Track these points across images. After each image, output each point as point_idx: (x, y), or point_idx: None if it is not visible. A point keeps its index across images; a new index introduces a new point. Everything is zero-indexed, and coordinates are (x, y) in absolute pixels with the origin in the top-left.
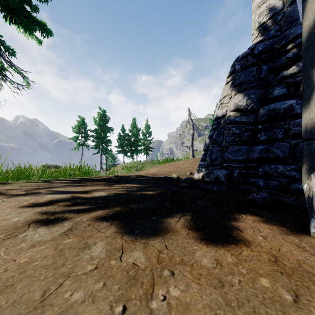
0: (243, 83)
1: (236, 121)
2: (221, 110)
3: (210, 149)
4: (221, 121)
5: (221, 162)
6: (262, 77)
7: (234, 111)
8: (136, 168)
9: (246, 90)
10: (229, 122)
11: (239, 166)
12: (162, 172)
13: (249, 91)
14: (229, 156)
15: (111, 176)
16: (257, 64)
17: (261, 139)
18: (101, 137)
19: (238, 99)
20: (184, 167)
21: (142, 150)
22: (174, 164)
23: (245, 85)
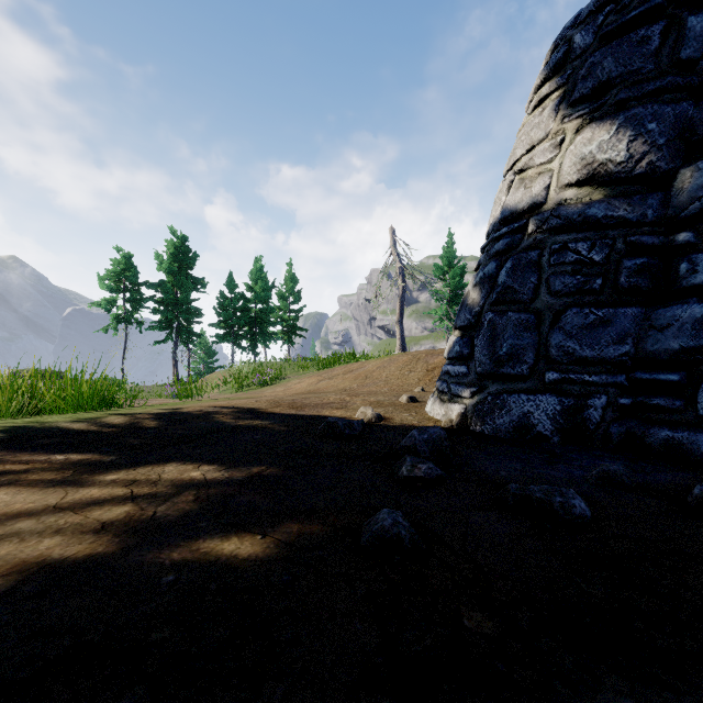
0: (612, 87)
1: (593, 218)
2: (522, 190)
3: (488, 321)
4: (525, 226)
5: (535, 366)
6: (686, 58)
7: (579, 187)
8: (258, 378)
9: (624, 109)
10: (562, 223)
11: (610, 381)
12: (325, 394)
13: (637, 109)
14: (569, 344)
15: (146, 417)
16: (665, 14)
17: (697, 279)
18: (176, 302)
19: (597, 142)
20: (385, 376)
21: (279, 335)
22: (357, 368)
23: (622, 92)
